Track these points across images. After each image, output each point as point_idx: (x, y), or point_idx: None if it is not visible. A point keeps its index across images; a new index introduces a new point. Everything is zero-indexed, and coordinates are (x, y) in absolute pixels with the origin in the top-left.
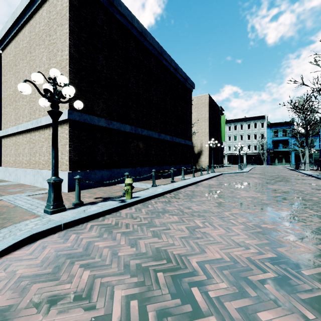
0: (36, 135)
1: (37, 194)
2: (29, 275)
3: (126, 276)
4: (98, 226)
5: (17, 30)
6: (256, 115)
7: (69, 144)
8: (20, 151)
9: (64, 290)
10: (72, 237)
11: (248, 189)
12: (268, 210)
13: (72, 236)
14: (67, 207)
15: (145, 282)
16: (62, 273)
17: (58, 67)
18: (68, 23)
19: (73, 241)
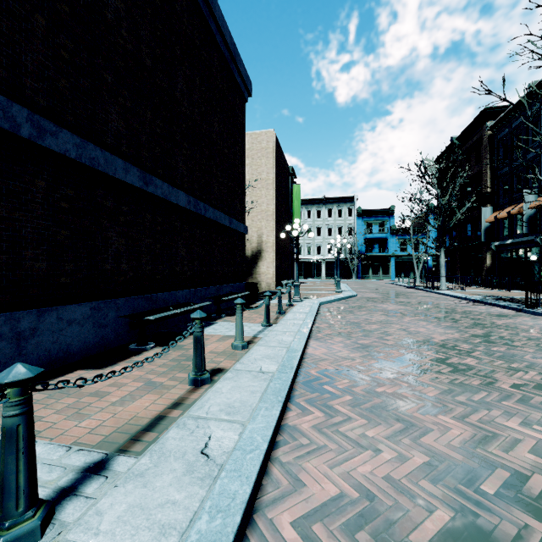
0: None
1: None
2: None
3: None
4: None
5: None
6: (341, 195)
7: None
8: None
9: None
10: None
11: None
12: None
13: None
14: None
15: None
16: None
17: None
18: None
19: None
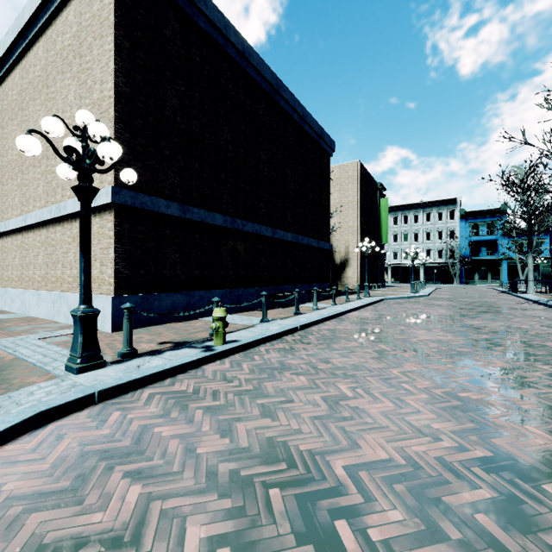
0: (57, 232)
1: (58, 336)
2: (27, 493)
3: (209, 496)
4: (162, 395)
5: (25, 47)
6: (441, 198)
7: (115, 248)
8: (30, 260)
9: (90, 525)
10: (113, 417)
11: (430, 327)
12: (468, 365)
13: (114, 415)
14: (108, 361)
15: (246, 508)
16: (90, 490)
17: (96, 112)
18: (112, 33)
19: (116, 424)
